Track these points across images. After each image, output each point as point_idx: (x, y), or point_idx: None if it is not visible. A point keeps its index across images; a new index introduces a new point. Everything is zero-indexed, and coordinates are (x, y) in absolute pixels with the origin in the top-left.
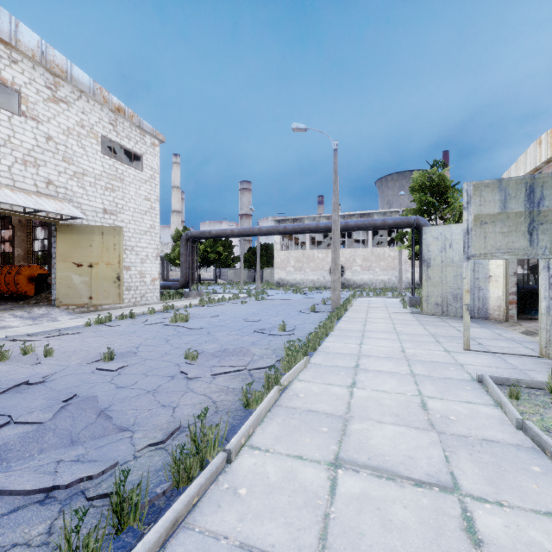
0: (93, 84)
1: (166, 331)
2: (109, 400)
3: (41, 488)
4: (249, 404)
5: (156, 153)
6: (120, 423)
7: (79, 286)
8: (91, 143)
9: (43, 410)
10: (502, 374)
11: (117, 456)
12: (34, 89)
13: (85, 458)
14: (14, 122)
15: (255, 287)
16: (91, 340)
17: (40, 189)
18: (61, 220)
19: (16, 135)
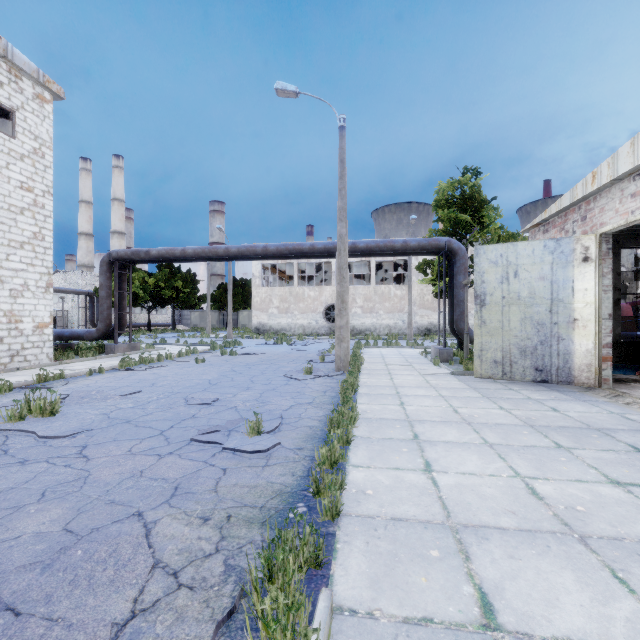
0: None
1: None
2: None
3: None
4: None
5: (46, 113)
6: None
7: None
8: None
9: None
10: None
11: None
12: None
13: None
14: None
15: (226, 335)
16: None
17: None
18: None
19: None
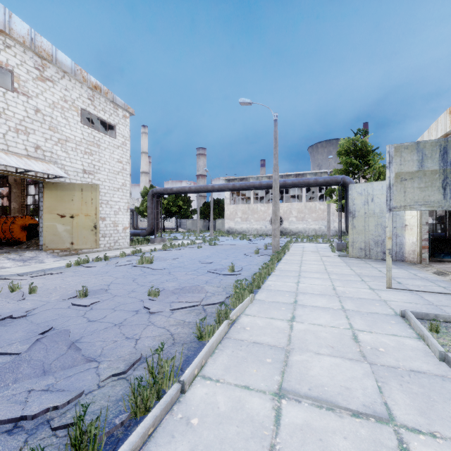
0: (74, 65)
1: (134, 271)
2: (80, 333)
3: (10, 418)
4: (202, 337)
5: (127, 123)
6: (88, 354)
7: (63, 234)
8: (73, 115)
9: (22, 341)
10: (421, 310)
11: (83, 386)
12: (24, 69)
13: (54, 387)
14: (8, 97)
15: (209, 234)
16: (70, 279)
17: (29, 153)
18: (48, 178)
19: (10, 108)
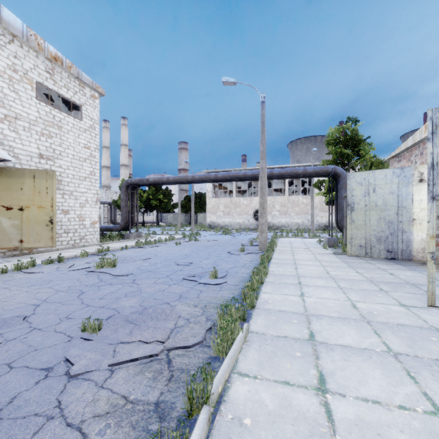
0: (26, 29)
1: (87, 279)
2: None
3: None
4: None
5: (96, 104)
6: None
7: (9, 230)
8: (25, 88)
9: None
10: None
11: None
12: None
13: None
14: None
15: (190, 229)
16: None
17: None
18: None
19: None
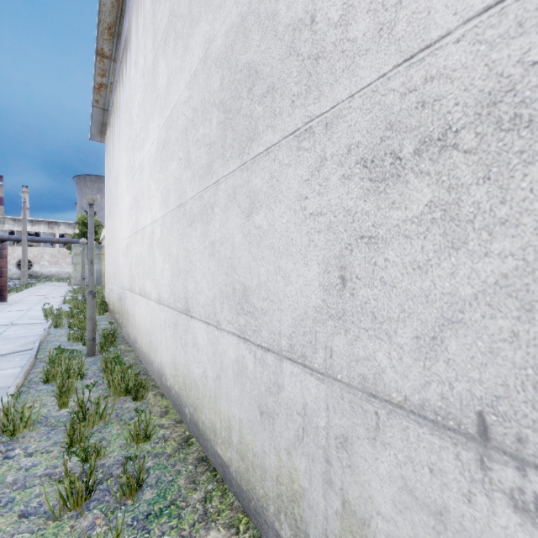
0: None
1: None
2: None
3: None
4: None
5: None
6: None
7: None
8: None
9: None
10: None
11: None
12: None
13: None
14: None
15: None
16: None
17: None
18: None
19: None
